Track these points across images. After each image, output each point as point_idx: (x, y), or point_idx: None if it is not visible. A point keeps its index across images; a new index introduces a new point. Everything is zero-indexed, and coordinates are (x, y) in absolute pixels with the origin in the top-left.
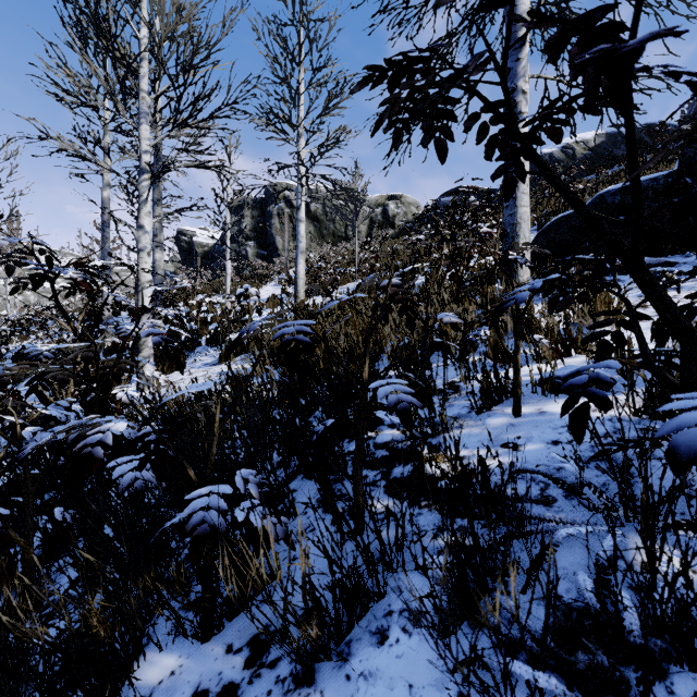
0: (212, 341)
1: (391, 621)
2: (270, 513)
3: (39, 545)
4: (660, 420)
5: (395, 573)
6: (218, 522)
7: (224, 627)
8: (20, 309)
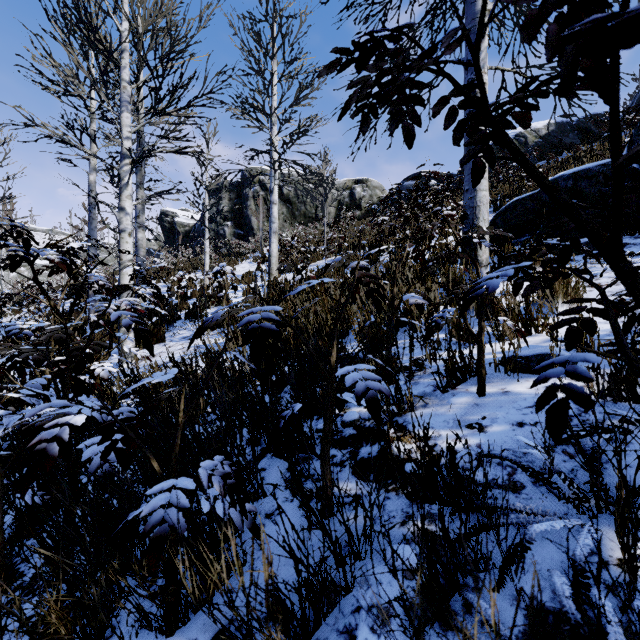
0: (191, 315)
1: (359, 618)
2: (235, 507)
3: (14, 521)
4: (624, 403)
5: (363, 563)
6: (177, 524)
7: (189, 620)
8: (14, 284)
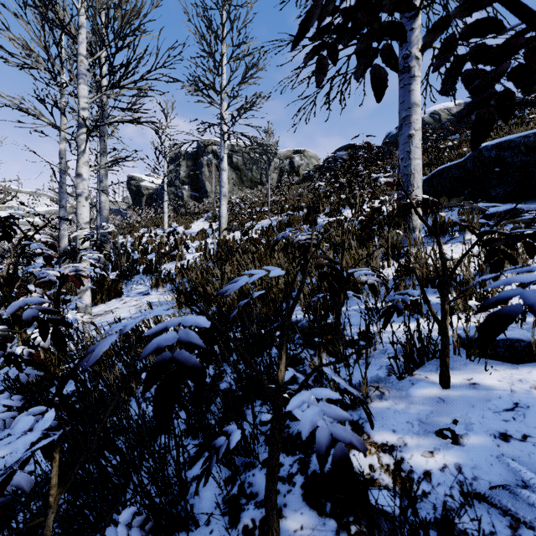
0: (148, 271)
1: None
2: None
3: None
4: None
5: None
6: None
7: None
8: None
